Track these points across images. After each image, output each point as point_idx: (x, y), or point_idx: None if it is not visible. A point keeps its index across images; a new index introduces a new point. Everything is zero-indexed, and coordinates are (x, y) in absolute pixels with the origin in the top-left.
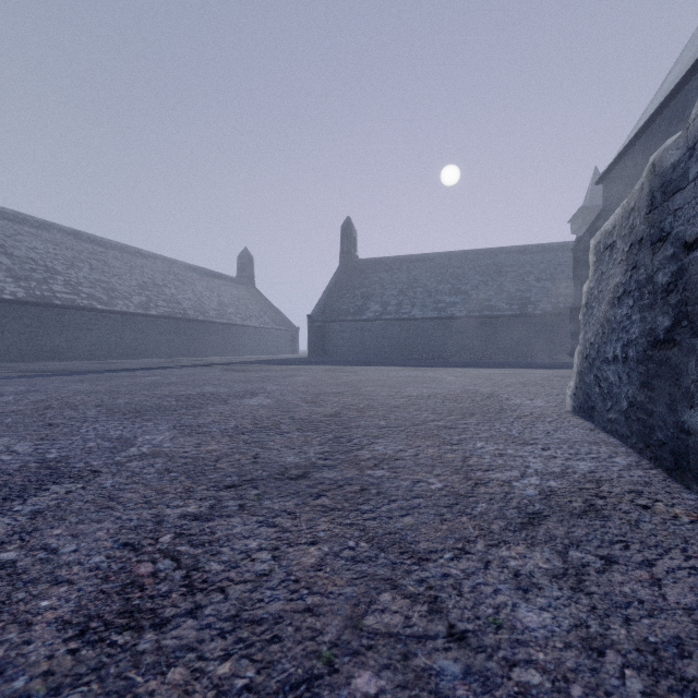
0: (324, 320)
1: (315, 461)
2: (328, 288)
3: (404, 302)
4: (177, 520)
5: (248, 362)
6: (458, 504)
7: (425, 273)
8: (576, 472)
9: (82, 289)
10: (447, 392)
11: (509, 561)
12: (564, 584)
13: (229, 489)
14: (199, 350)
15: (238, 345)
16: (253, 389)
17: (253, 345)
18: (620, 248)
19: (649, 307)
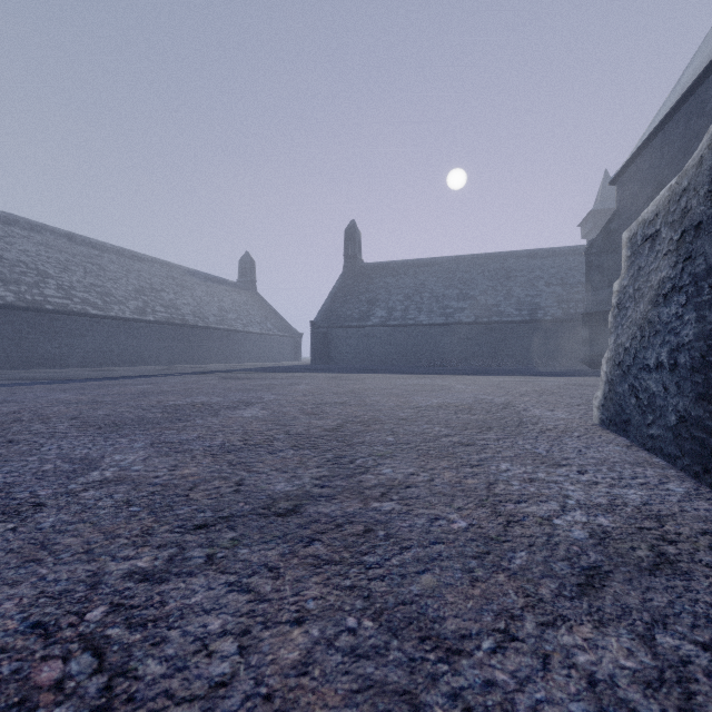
0: (328, 326)
1: (310, 490)
2: (332, 293)
3: (410, 308)
4: (119, 582)
5: (248, 369)
6: (490, 553)
7: (432, 277)
8: (627, 504)
9: (75, 293)
10: (459, 401)
11: (576, 654)
12: (666, 700)
13: (199, 530)
14: (198, 357)
15: (239, 351)
16: (249, 399)
17: (255, 351)
18: (666, 237)
19: (710, 303)
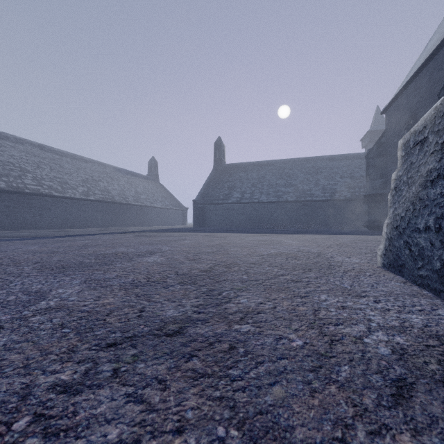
0: (203, 203)
1: (191, 315)
2: (206, 182)
3: (255, 191)
4: (44, 393)
5: (153, 230)
6: (322, 367)
7: (269, 173)
8: (413, 326)
9: (44, 182)
10: (288, 251)
11: None
12: None
13: (109, 348)
14: (122, 222)
15: (148, 219)
16: (152, 250)
17: (158, 219)
18: (432, 141)
19: None
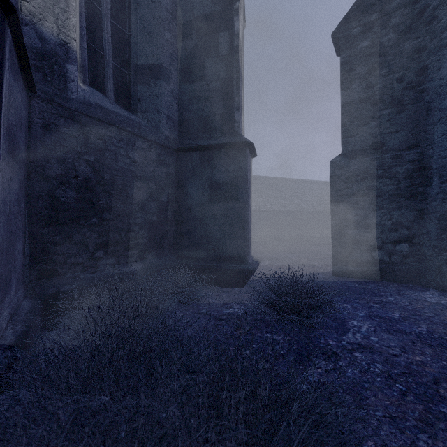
0: None
1: None
2: None
3: None
4: None
5: None
6: None
7: None
8: None
9: None
10: None
11: None
12: None
13: None
14: None
15: None
16: None
17: None
18: None
19: None
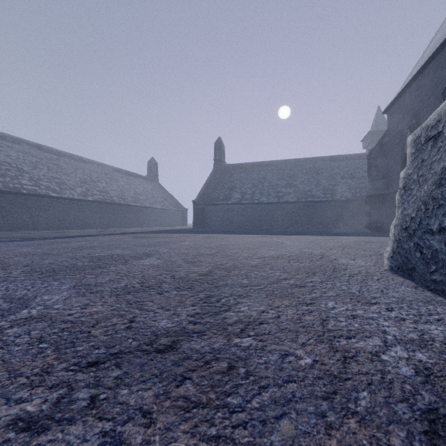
0: (203, 203)
1: (186, 326)
2: (206, 183)
3: (255, 192)
4: (2, 431)
5: (152, 231)
6: (337, 393)
7: (269, 173)
8: (434, 339)
9: (41, 183)
10: (290, 253)
11: None
12: None
13: (90, 368)
14: (121, 223)
15: (147, 220)
16: (150, 252)
17: (157, 220)
18: None
19: None
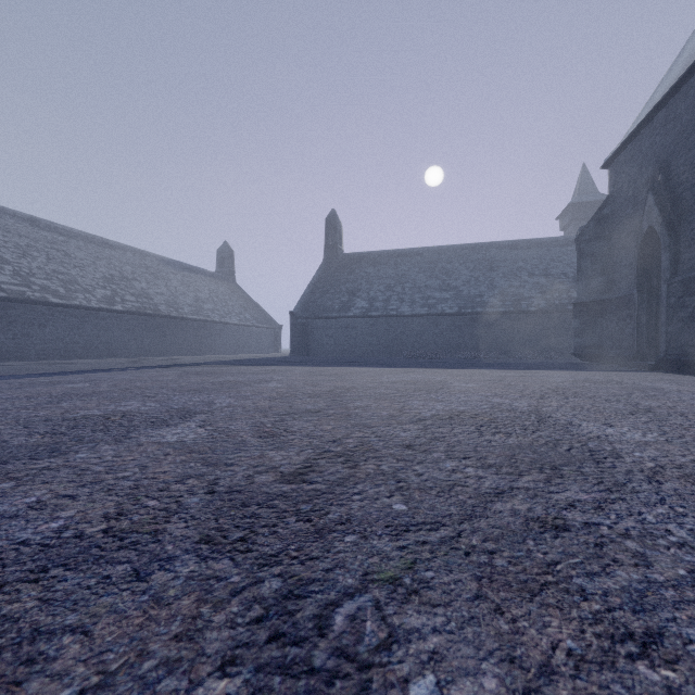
0: (307, 316)
1: None
2: (312, 283)
3: (391, 298)
4: None
5: (220, 362)
6: None
7: (414, 268)
8: None
9: (34, 280)
10: (471, 408)
11: None
12: None
13: None
14: (171, 349)
15: (216, 343)
16: (194, 406)
17: (232, 343)
18: None
19: None
